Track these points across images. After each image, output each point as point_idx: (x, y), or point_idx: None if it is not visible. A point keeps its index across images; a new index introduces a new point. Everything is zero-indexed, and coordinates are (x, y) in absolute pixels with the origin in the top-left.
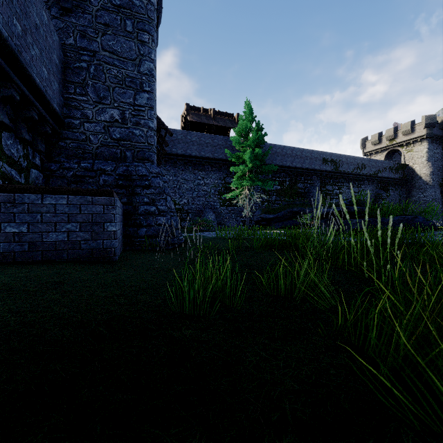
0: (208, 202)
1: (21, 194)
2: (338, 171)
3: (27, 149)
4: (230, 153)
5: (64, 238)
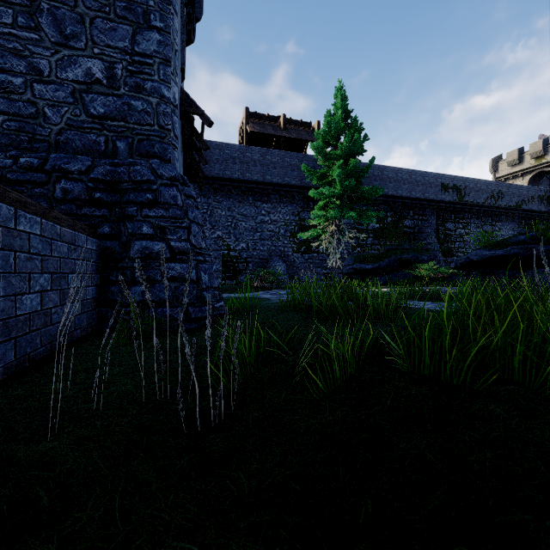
0: (276, 247)
1: None
2: (463, 202)
3: None
4: (308, 171)
5: None
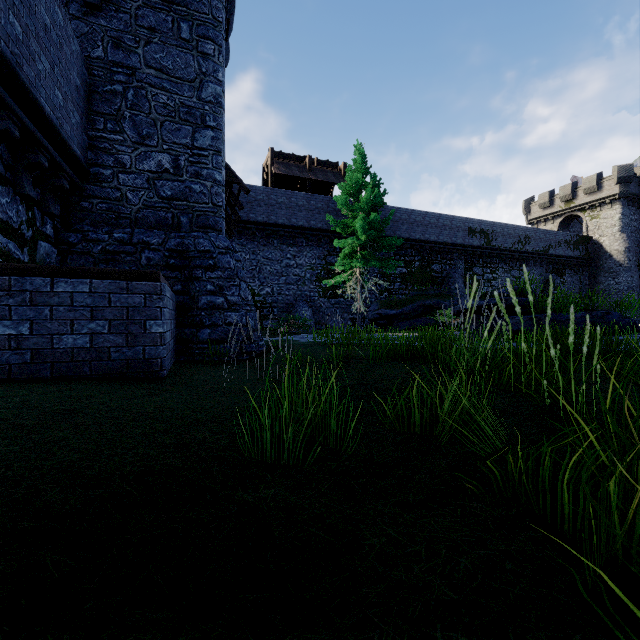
0: (302, 292)
1: (21, 277)
2: (490, 246)
3: (33, 211)
4: (333, 220)
5: (85, 343)
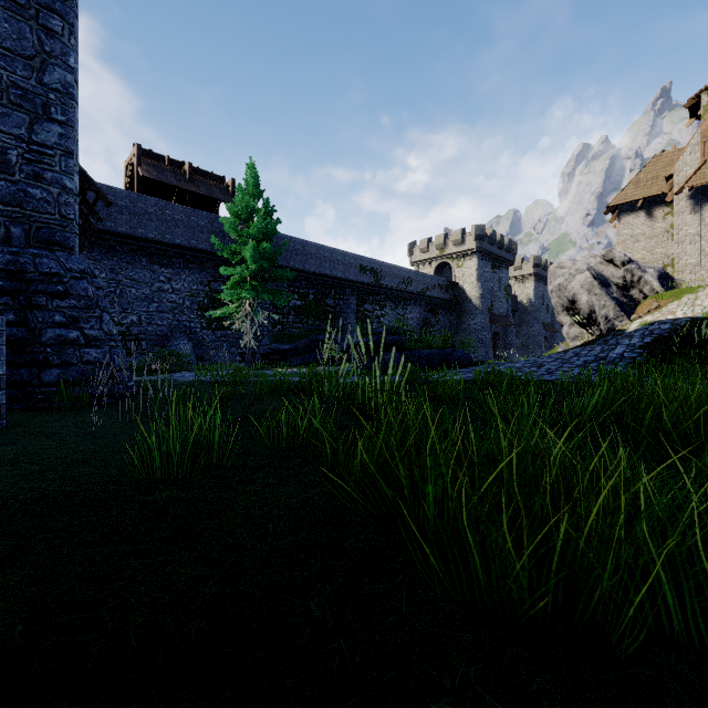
0: (180, 322)
1: None
2: (379, 285)
3: None
4: (219, 244)
5: None
